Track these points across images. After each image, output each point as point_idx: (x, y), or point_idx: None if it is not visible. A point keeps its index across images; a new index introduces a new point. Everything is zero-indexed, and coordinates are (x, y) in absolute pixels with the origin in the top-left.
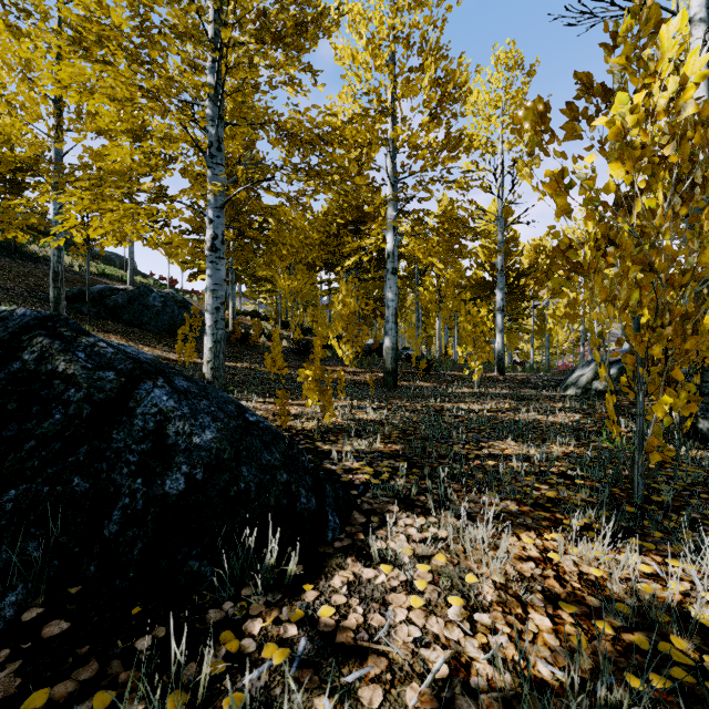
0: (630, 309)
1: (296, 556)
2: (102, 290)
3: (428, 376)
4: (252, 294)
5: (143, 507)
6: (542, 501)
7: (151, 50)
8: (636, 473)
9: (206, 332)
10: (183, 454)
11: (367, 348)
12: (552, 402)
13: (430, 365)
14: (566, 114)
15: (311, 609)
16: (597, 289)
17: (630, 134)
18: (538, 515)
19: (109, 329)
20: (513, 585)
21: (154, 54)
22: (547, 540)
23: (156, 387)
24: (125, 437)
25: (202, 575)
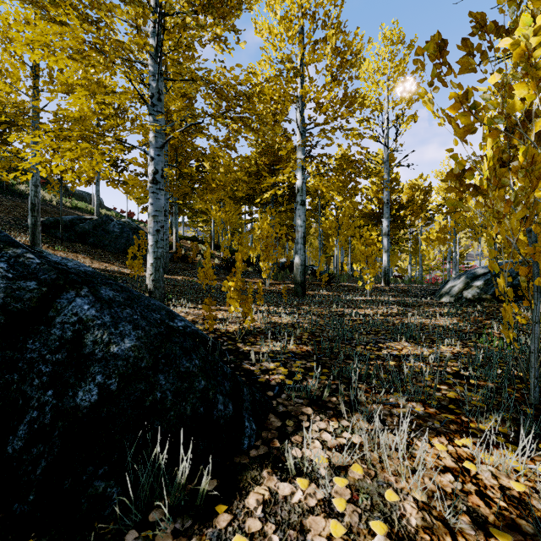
0: (540, 220)
1: (210, 469)
2: (73, 219)
3: (329, 286)
4: (192, 223)
5: (50, 422)
6: (445, 402)
7: (98, 11)
8: (532, 376)
9: (148, 250)
10: (98, 364)
11: (280, 265)
12: (431, 308)
13: (331, 278)
14: (462, 49)
15: (223, 540)
16: (499, 204)
17: (534, 55)
18: (445, 418)
19: (77, 250)
20: (437, 505)
21: (101, 15)
22: (459, 446)
23: (79, 296)
24: (40, 346)
25: (107, 498)
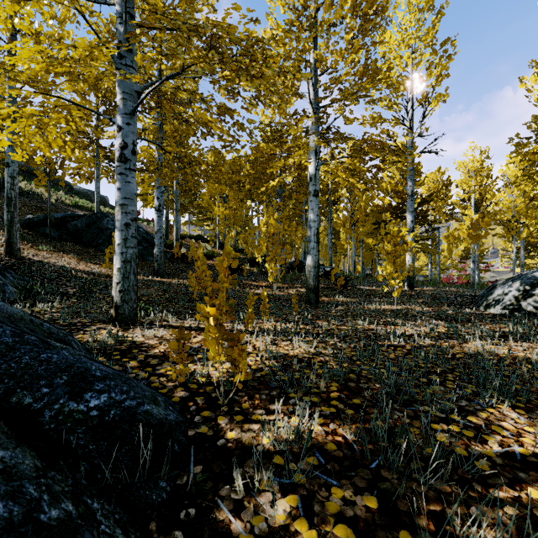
0: None
1: None
2: (65, 217)
3: (345, 291)
4: (198, 222)
5: None
6: None
7: None
8: None
9: (115, 251)
10: None
11: (289, 265)
12: (486, 324)
13: (347, 281)
14: None
15: None
16: None
17: None
18: None
19: (65, 249)
20: None
21: None
22: None
23: None
24: None
25: None
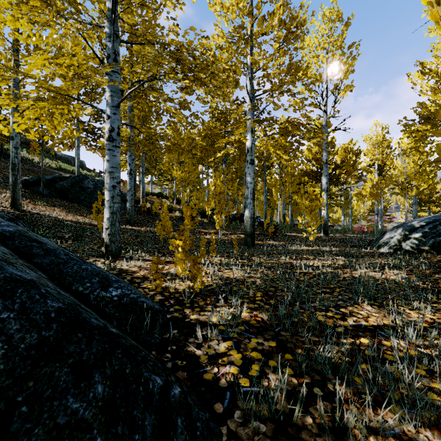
0: None
1: None
2: (54, 178)
3: (275, 236)
4: (158, 182)
5: None
6: None
7: None
8: None
9: (105, 205)
10: None
11: (232, 217)
12: (374, 259)
13: (276, 228)
14: None
15: None
16: None
17: None
18: None
19: (55, 204)
20: None
21: None
22: None
23: None
24: None
25: None
